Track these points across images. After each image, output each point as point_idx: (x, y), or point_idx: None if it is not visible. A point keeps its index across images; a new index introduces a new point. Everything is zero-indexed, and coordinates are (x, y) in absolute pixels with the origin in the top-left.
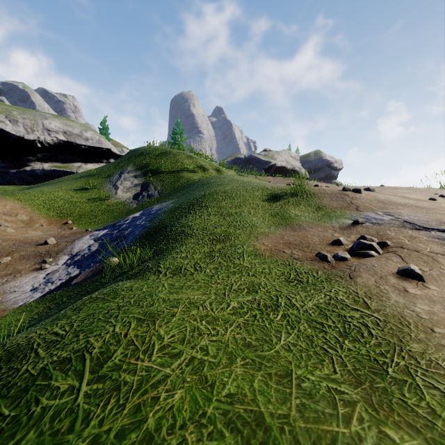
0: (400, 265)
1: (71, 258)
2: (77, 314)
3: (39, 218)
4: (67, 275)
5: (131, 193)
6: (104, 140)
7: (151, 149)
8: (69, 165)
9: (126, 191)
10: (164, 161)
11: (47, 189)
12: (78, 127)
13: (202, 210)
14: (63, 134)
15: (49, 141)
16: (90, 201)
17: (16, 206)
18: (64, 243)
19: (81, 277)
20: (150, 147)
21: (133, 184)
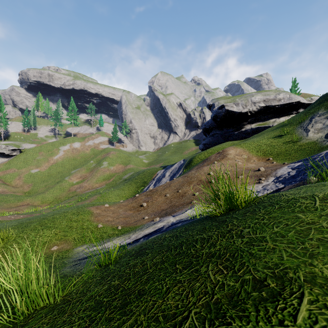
0: None
1: (276, 178)
2: (299, 190)
3: (252, 157)
4: (276, 187)
5: (323, 133)
6: (294, 96)
7: None
8: (266, 122)
9: (317, 132)
10: None
11: (255, 139)
12: (272, 94)
13: None
14: (263, 102)
15: (254, 110)
16: (284, 144)
17: (241, 150)
18: (269, 170)
19: (286, 188)
20: None
21: (324, 125)
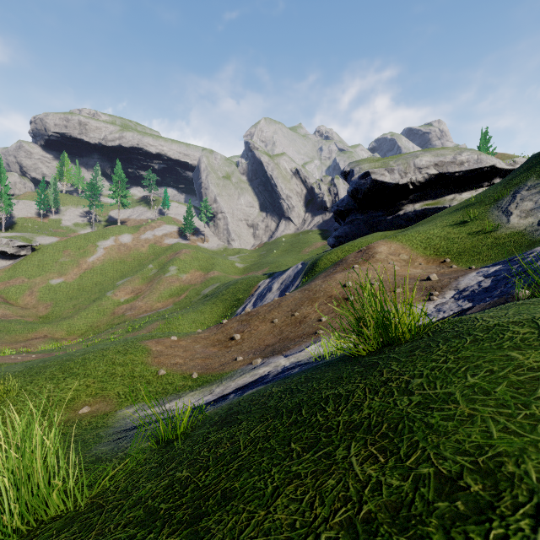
0: None
1: (458, 293)
2: (505, 311)
3: (417, 257)
4: (458, 307)
5: (535, 218)
6: (485, 157)
7: None
8: (439, 200)
9: (524, 216)
10: None
11: (422, 228)
12: (450, 153)
13: None
14: (434, 167)
15: (419, 180)
16: (470, 235)
17: (397, 247)
18: (446, 279)
19: (475, 308)
20: None
21: (537, 204)
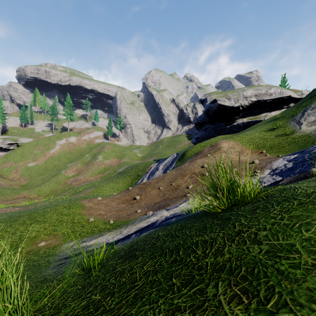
0: None
1: (272, 171)
2: (314, 182)
3: (245, 150)
4: (273, 180)
5: None
6: (285, 91)
7: None
8: (258, 116)
9: (310, 125)
10: None
11: (248, 133)
12: (264, 88)
13: None
14: (254, 97)
15: (246, 104)
16: (277, 137)
17: (234, 143)
18: (264, 163)
19: (284, 180)
20: None
21: None
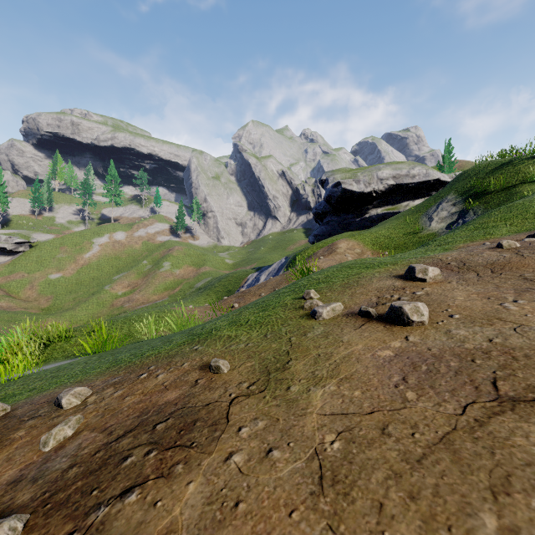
0: (519, 243)
1: None
2: None
3: (367, 251)
4: None
5: (445, 223)
6: (432, 172)
7: (482, 167)
8: (397, 205)
9: (440, 222)
10: (496, 178)
11: (374, 230)
12: (405, 167)
13: (464, 228)
14: (392, 179)
15: (381, 189)
16: (405, 235)
17: (354, 243)
18: None
19: None
20: (481, 165)
21: (449, 213)
